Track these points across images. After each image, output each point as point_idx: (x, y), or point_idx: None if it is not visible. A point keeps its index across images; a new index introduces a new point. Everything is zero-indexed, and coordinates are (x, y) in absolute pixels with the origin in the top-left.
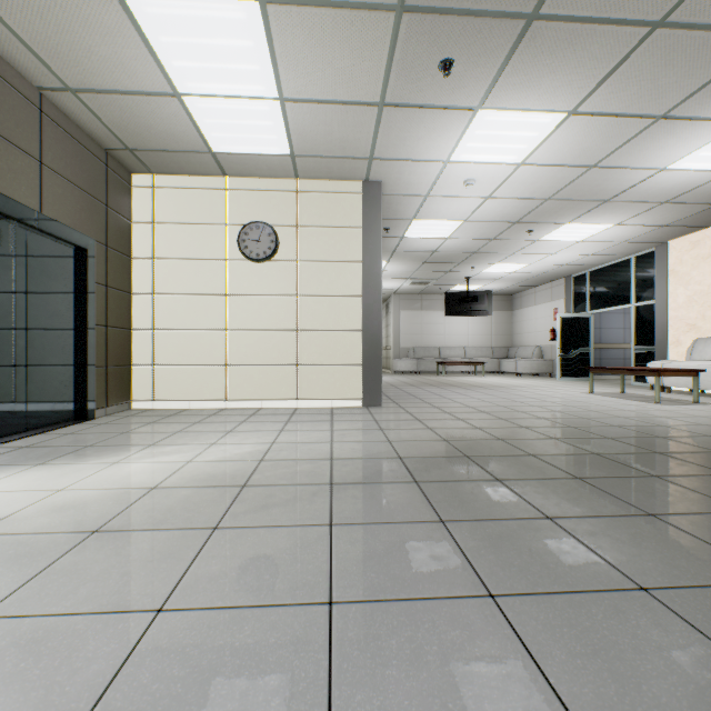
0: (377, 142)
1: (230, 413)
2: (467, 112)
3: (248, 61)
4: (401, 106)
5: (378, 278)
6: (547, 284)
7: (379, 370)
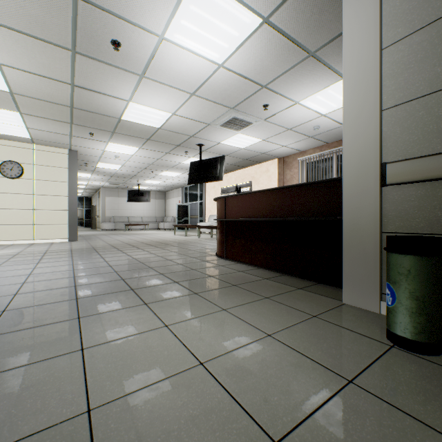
0: (72, 142)
1: None
2: (105, 142)
3: (13, 119)
4: (79, 137)
5: (76, 189)
6: (177, 189)
7: (77, 226)
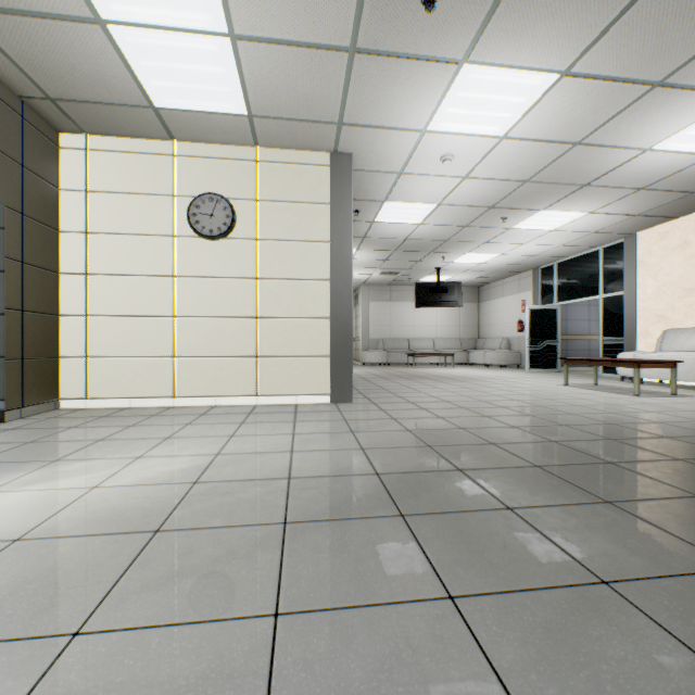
0: (347, 102)
1: (176, 413)
2: (450, 67)
3: None
4: (375, 53)
5: (348, 260)
6: (514, 276)
7: (349, 362)
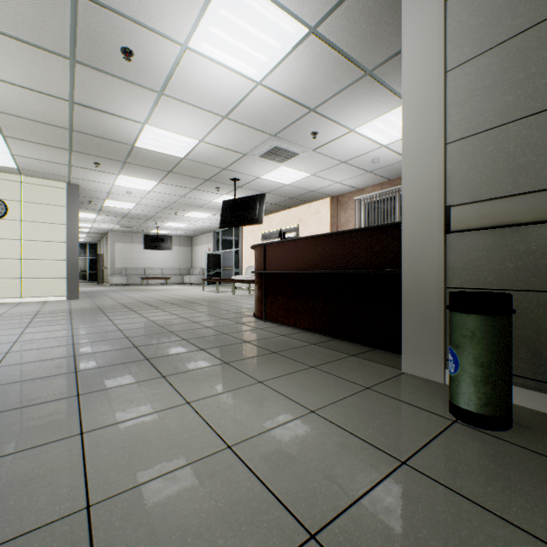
0: (72, 174)
1: None
2: (114, 174)
3: None
4: (81, 167)
5: (77, 234)
6: (206, 234)
7: (78, 281)
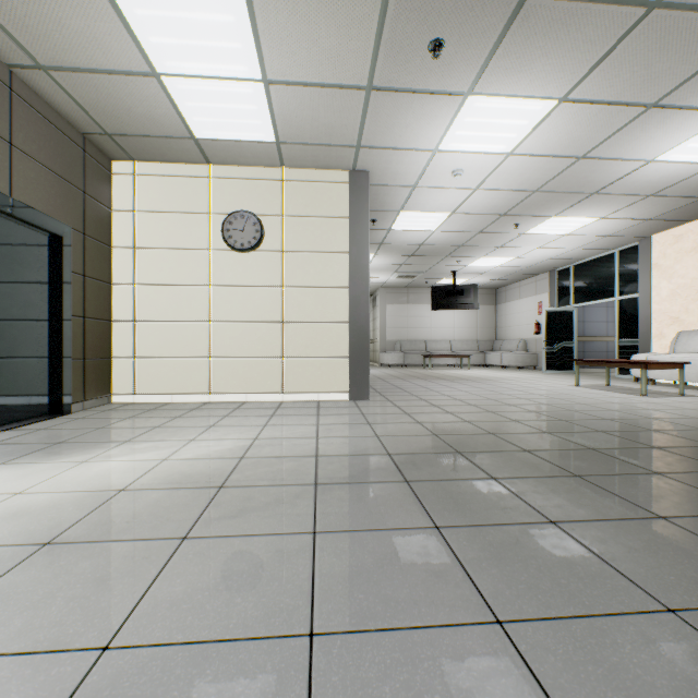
0: (364, 129)
1: (213, 407)
2: (456, 98)
3: (229, 38)
4: (389, 90)
5: (365, 269)
6: (531, 278)
7: (366, 363)
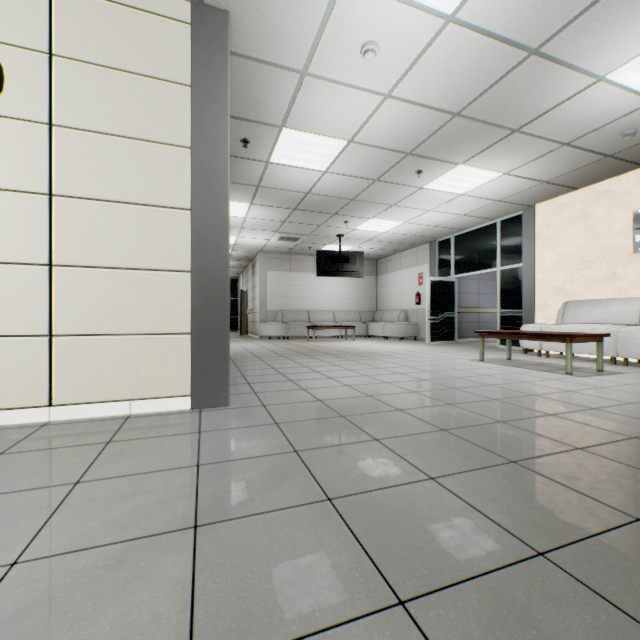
0: None
1: None
2: None
3: None
4: None
5: (222, 180)
6: (412, 249)
7: (224, 342)
